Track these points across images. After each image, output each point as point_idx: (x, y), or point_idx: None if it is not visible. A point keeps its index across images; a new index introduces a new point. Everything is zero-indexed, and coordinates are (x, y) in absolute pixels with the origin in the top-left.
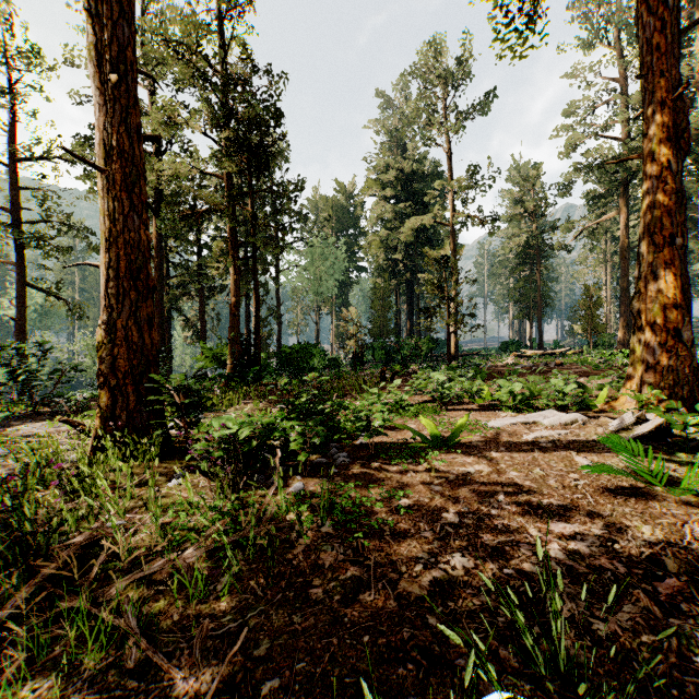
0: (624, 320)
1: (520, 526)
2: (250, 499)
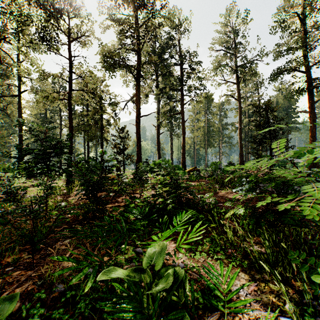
0: None
1: None
2: None
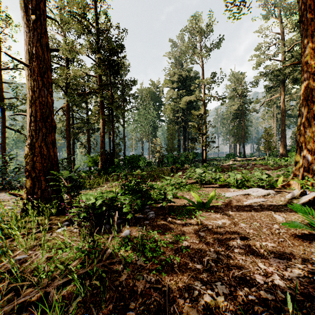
0: (283, 144)
1: (252, 261)
2: (99, 241)
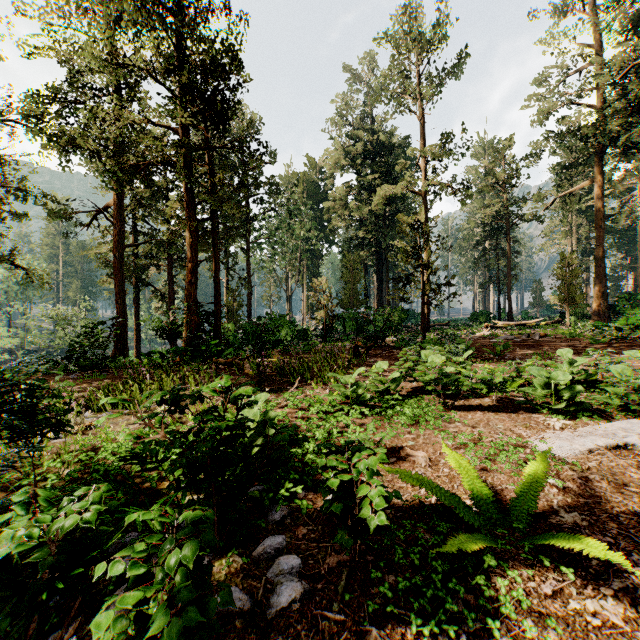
0: (598, 290)
1: None
2: None
